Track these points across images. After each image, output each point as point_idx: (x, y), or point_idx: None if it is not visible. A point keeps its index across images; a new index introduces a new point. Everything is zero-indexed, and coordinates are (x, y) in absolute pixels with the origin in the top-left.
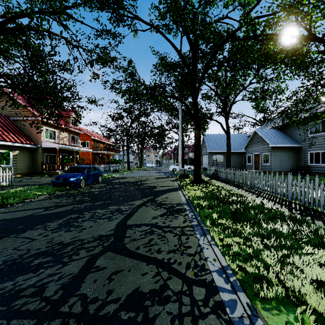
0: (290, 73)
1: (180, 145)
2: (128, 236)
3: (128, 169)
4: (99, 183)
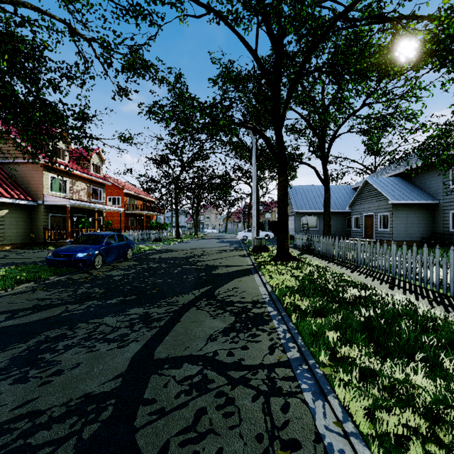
0: (448, 74)
1: (254, 202)
2: (148, 400)
3: (177, 237)
4: (128, 259)
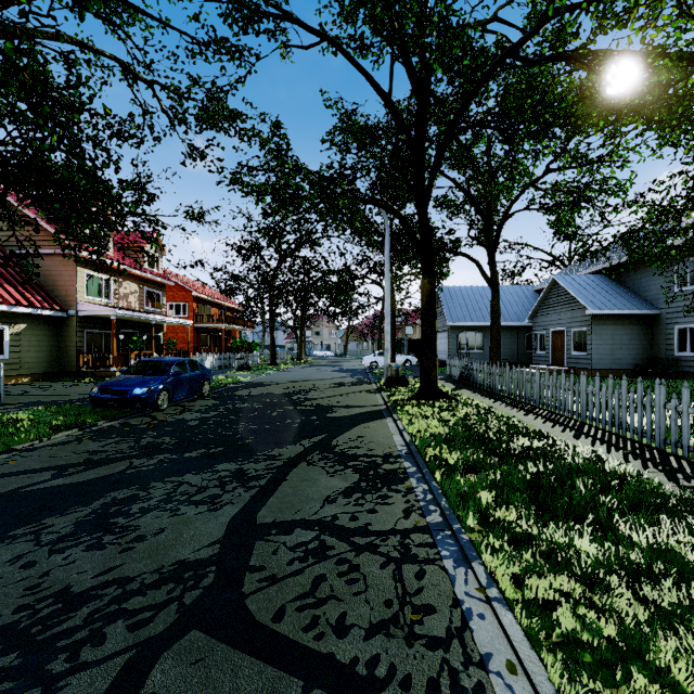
0: (656, 139)
1: (388, 312)
2: (255, 567)
3: (272, 363)
4: (203, 397)
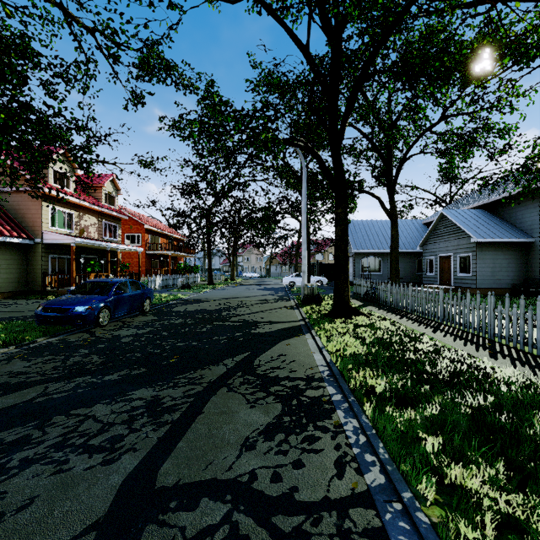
0: None
1: (305, 240)
2: None
3: (209, 283)
4: (144, 313)
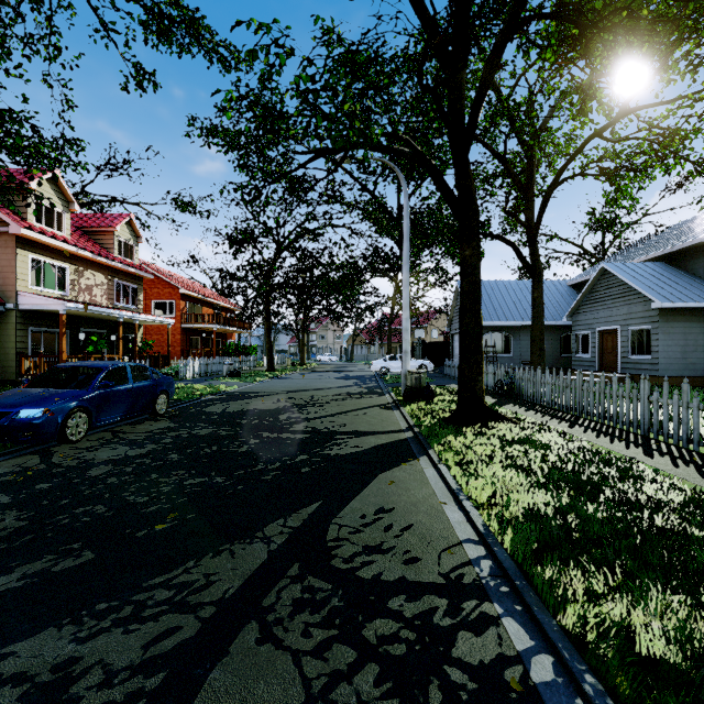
0: None
1: (407, 304)
2: None
3: (269, 368)
4: (158, 416)
